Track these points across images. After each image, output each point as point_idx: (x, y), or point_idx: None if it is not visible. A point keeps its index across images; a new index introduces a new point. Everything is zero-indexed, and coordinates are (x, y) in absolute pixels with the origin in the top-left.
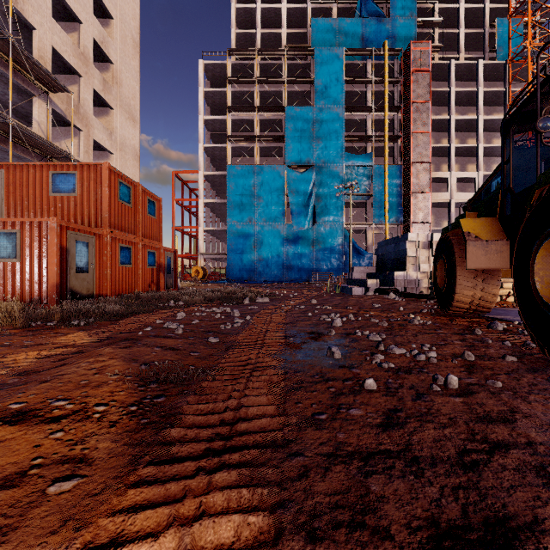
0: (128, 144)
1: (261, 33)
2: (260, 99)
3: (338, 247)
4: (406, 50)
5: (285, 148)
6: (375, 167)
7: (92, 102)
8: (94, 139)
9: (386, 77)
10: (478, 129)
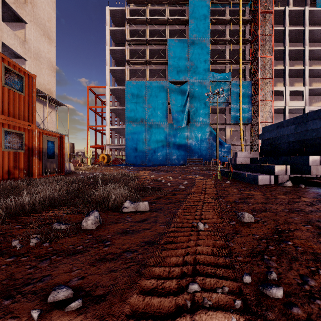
0: (43, 56)
1: None
2: (150, 36)
3: (205, 140)
4: None
5: (168, 68)
6: (233, 82)
7: (0, 9)
8: (3, 42)
9: (240, 17)
10: (305, 56)
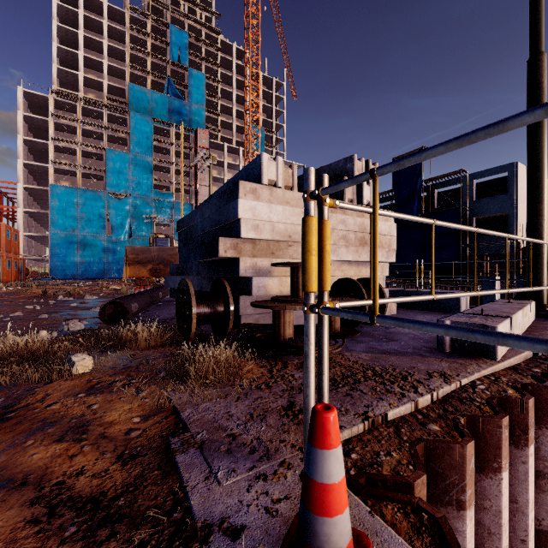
0: None
1: (84, 76)
2: (83, 132)
3: None
4: (196, 131)
5: (106, 179)
6: (176, 202)
7: None
8: None
9: (182, 146)
10: None
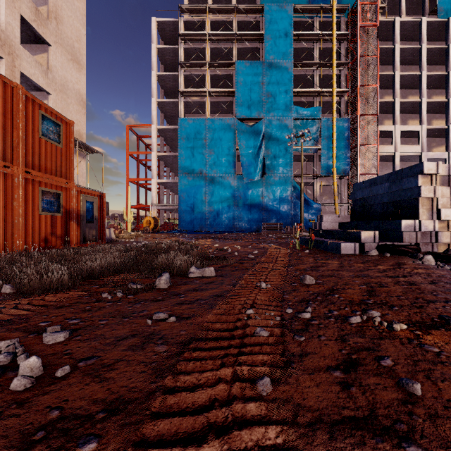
0: (71, 88)
1: None
2: (211, 57)
3: (287, 198)
4: (354, 6)
5: (235, 101)
6: (323, 120)
7: (18, 29)
8: (21, 72)
9: (334, 32)
10: (421, 84)
